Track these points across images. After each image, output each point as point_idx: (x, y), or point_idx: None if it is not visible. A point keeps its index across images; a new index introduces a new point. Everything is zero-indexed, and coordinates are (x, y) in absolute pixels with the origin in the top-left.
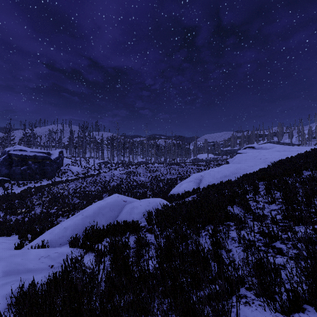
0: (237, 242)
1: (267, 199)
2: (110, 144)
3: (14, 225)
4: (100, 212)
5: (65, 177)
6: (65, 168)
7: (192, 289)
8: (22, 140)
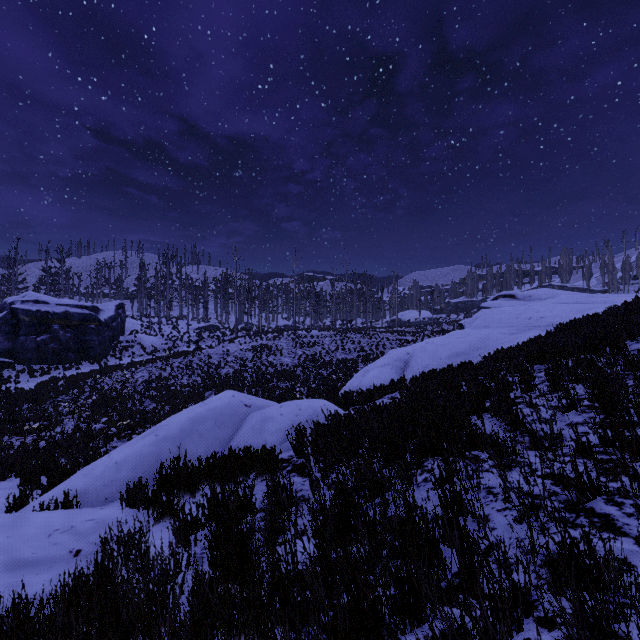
0: (499, 499)
1: (557, 401)
2: (221, 290)
3: (15, 456)
4: (195, 429)
5: (128, 356)
6: (129, 338)
7: (403, 621)
8: (41, 282)
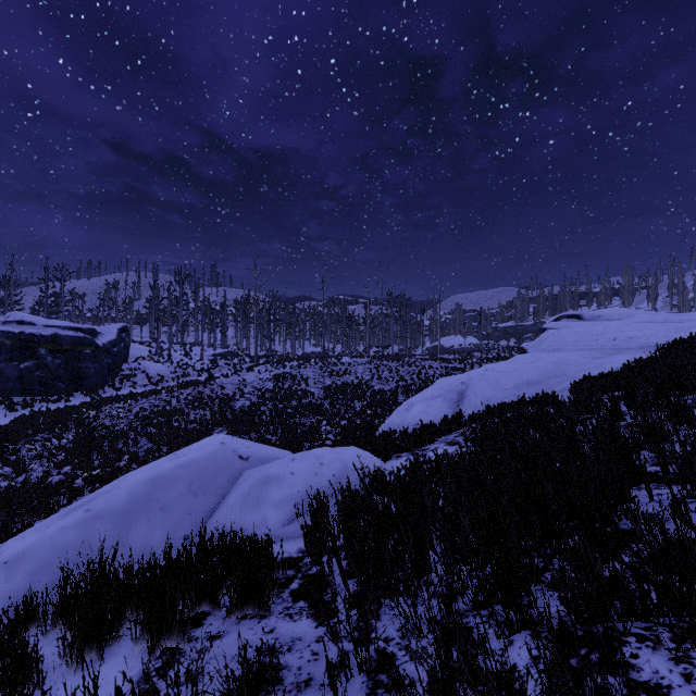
0: None
1: None
2: (241, 312)
3: None
4: (155, 497)
5: (129, 387)
6: (133, 366)
7: None
8: (38, 303)
